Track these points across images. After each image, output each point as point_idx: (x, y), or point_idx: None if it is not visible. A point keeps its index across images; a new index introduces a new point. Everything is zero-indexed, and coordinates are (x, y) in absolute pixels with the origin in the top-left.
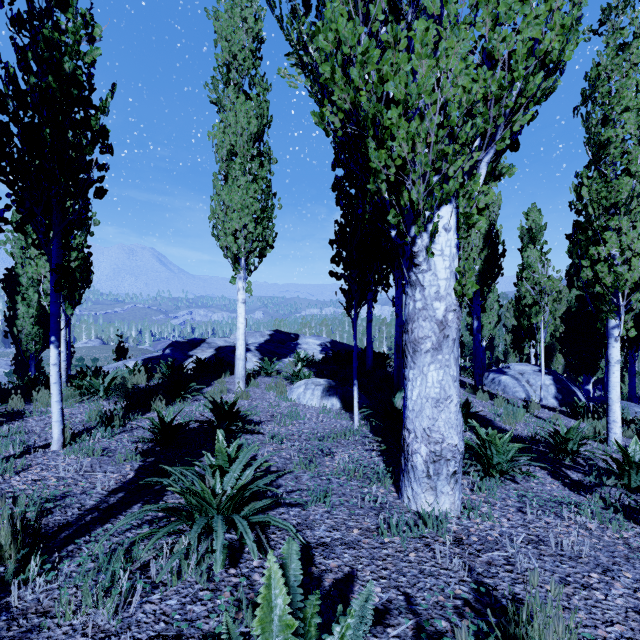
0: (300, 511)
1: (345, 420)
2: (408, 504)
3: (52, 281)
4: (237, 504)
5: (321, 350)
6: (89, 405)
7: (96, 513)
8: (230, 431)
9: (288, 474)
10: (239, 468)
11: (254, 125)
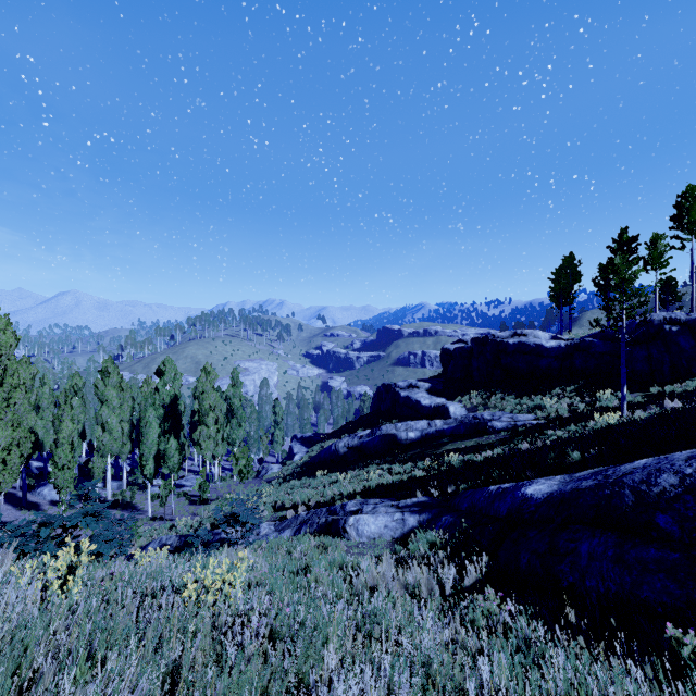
0: None
1: None
2: None
3: None
4: None
5: None
6: None
7: None
8: None
9: None
10: None
11: None
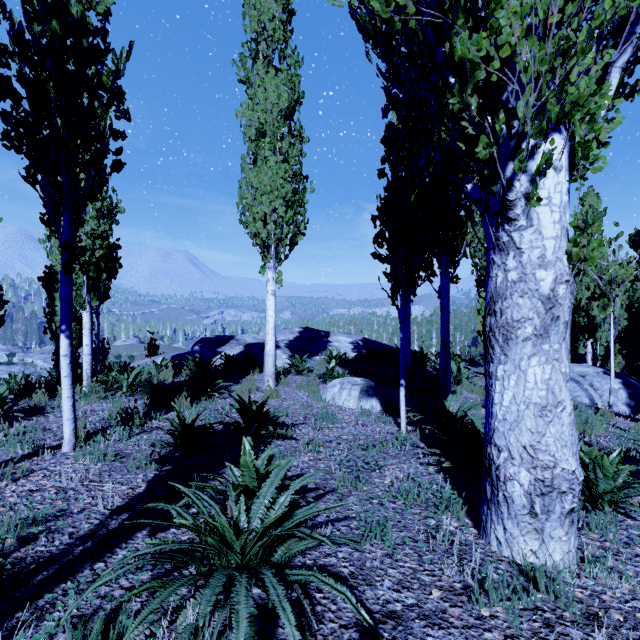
0: (351, 552)
1: (388, 425)
2: (497, 548)
3: (62, 262)
4: (268, 546)
5: (353, 348)
6: (113, 401)
7: (89, 543)
8: (259, 435)
9: (330, 494)
10: (271, 492)
11: (285, 100)
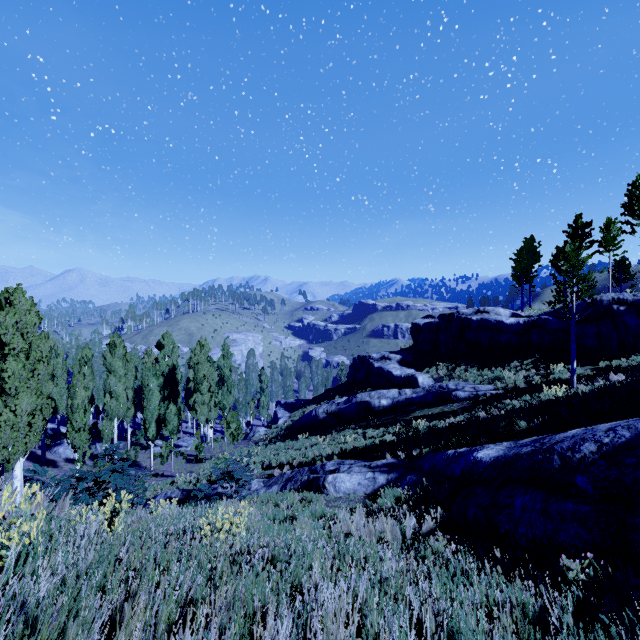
0: None
1: None
2: None
3: None
4: None
5: None
6: None
7: None
8: None
9: None
10: None
11: None
